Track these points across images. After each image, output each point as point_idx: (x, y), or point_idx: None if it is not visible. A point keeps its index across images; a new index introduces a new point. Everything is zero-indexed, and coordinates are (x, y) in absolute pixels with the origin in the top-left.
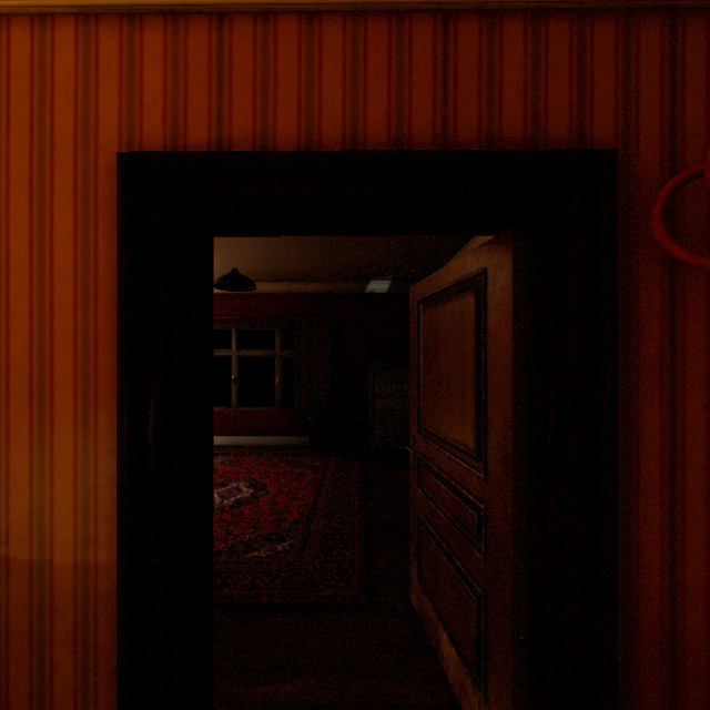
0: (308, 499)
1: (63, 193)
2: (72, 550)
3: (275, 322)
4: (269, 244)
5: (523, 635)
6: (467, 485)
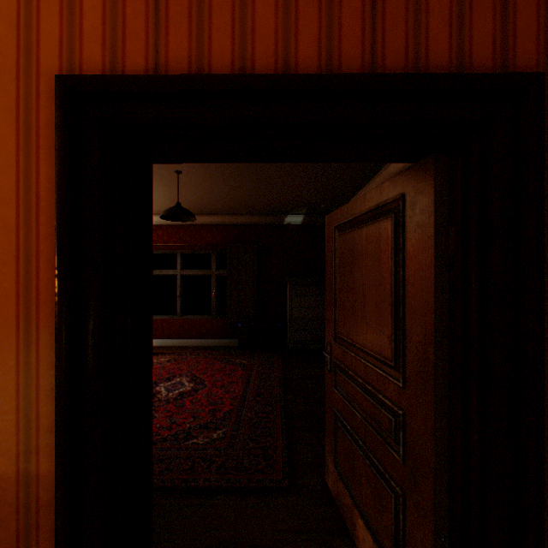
0: (239, 392)
1: (6, 118)
2: (14, 461)
3: (211, 247)
4: (206, 183)
5: (443, 537)
6: (384, 391)
